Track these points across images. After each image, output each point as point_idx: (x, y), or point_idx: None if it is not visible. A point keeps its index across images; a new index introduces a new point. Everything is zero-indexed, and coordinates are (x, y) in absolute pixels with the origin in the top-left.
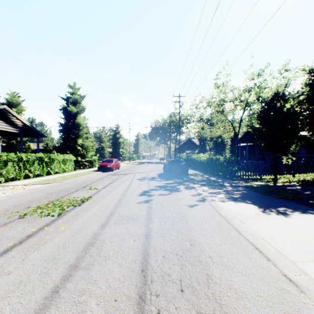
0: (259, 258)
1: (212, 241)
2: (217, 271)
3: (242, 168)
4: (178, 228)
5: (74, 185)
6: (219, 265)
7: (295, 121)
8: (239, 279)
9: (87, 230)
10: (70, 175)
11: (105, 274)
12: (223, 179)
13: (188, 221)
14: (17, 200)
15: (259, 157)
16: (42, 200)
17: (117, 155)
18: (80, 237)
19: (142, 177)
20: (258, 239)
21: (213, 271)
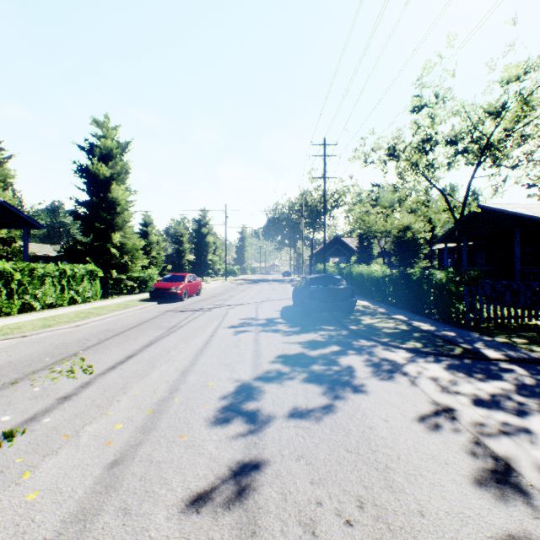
0: None
1: None
2: None
3: (499, 299)
4: None
5: (43, 352)
6: None
7: None
8: None
9: None
10: (76, 312)
11: None
12: (457, 330)
13: None
14: None
15: (484, 271)
16: None
17: (202, 266)
18: None
19: (242, 320)
20: None
21: None
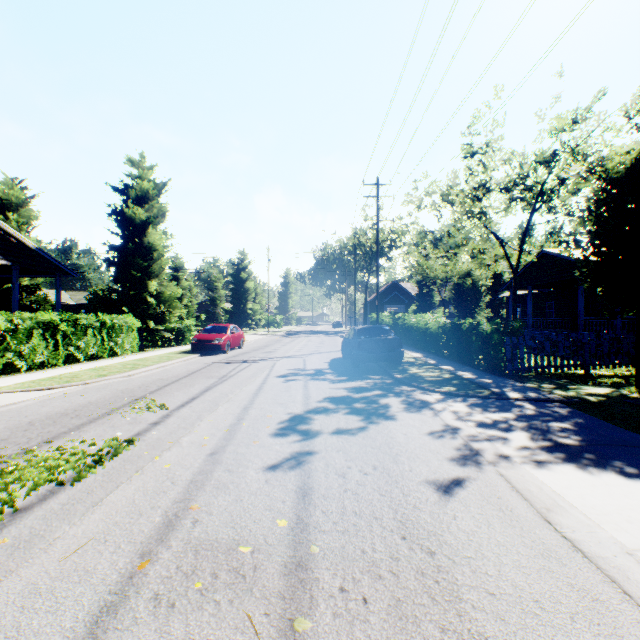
0: None
1: None
2: None
3: (540, 349)
4: None
5: (113, 395)
6: None
7: None
8: None
9: None
10: (122, 364)
11: None
12: (495, 378)
13: (460, 587)
14: None
15: (554, 321)
16: None
17: (241, 316)
18: None
19: (290, 371)
20: None
21: None
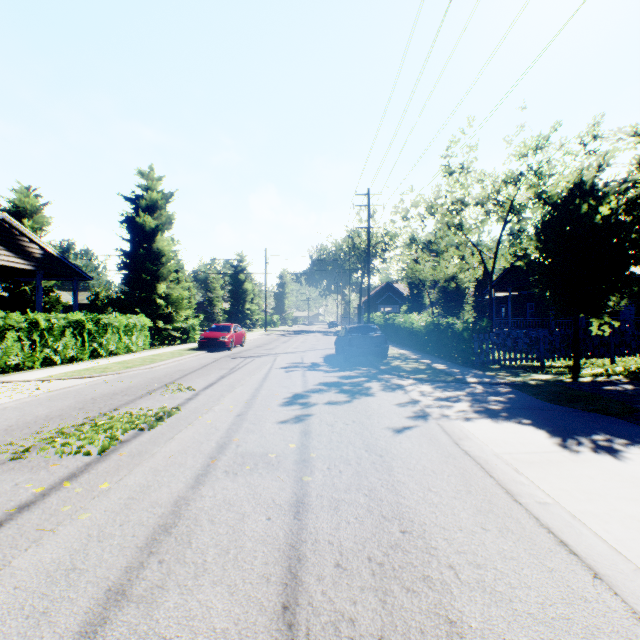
0: (574, 571)
1: (453, 522)
2: (472, 611)
3: (502, 344)
4: (370, 486)
5: (146, 381)
6: (475, 591)
7: (621, 244)
8: (532, 638)
9: (161, 492)
10: (141, 358)
11: (190, 620)
12: (463, 368)
13: (393, 467)
14: (18, 415)
15: (534, 321)
16: (71, 415)
17: (239, 316)
18: (143, 509)
19: (290, 364)
20: (562, 516)
21: (462, 609)
